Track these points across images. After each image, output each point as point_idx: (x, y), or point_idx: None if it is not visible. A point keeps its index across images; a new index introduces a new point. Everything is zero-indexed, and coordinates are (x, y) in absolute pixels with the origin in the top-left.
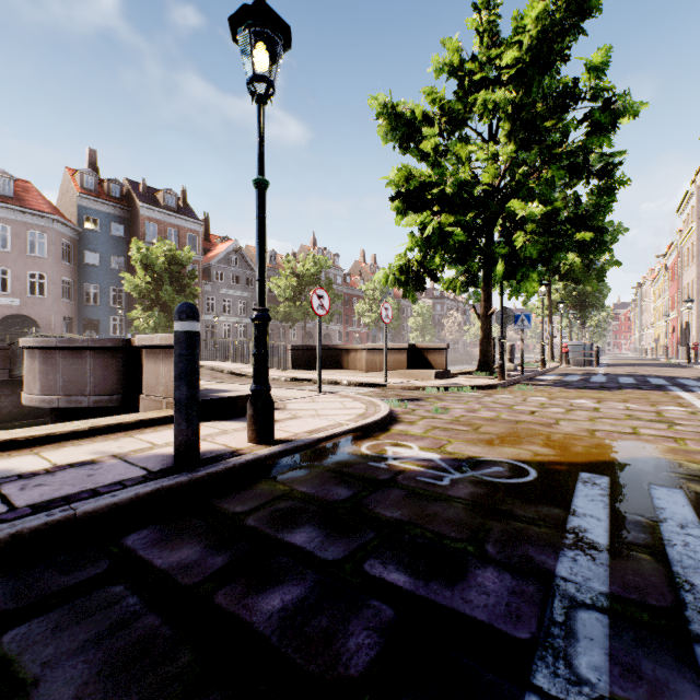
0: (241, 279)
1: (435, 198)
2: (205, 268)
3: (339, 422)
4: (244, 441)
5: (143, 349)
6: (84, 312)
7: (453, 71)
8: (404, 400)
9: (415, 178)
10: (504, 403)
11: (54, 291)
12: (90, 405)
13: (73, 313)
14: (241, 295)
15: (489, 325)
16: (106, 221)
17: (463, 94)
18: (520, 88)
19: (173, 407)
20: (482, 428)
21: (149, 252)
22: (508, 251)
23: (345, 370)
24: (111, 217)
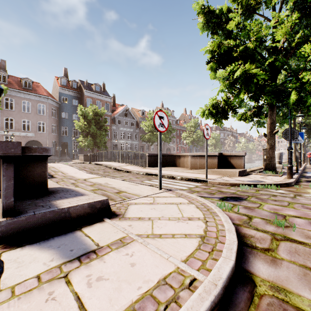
0: (128, 123)
1: (239, 55)
2: (112, 118)
3: (178, 268)
4: None
5: None
6: (61, 139)
7: None
8: (229, 199)
9: (224, 45)
10: None
11: (48, 130)
12: None
13: (57, 139)
14: (128, 130)
15: (273, 140)
16: (70, 99)
17: None
18: None
19: None
20: None
21: (85, 110)
22: (299, 84)
23: (177, 167)
24: (72, 97)
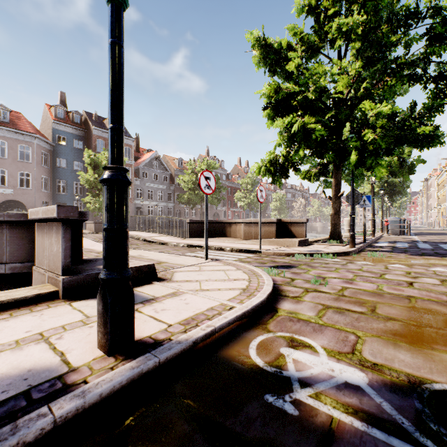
0: (159, 177)
1: (299, 104)
2: (136, 169)
3: (222, 303)
4: (95, 344)
5: (35, 222)
6: (56, 198)
7: (310, 10)
8: (279, 267)
9: (282, 90)
10: (371, 270)
11: (36, 184)
12: (6, 271)
13: (49, 199)
14: (159, 187)
15: (339, 204)
16: (71, 138)
17: (318, 28)
18: (370, 9)
19: (51, 282)
20: (379, 308)
21: (96, 157)
22: (359, 143)
23: (228, 238)
24: (74, 136)
